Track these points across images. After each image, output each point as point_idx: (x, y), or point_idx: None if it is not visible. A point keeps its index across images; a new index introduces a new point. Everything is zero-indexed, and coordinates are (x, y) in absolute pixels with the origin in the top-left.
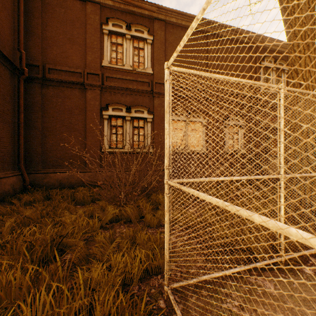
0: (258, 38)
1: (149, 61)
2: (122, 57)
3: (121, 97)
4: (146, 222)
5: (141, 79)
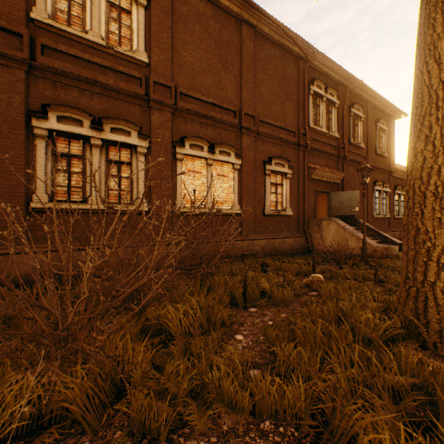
0: (308, 49)
1: (141, 39)
2: (82, 15)
3: (79, 95)
4: (137, 420)
5: (126, 69)
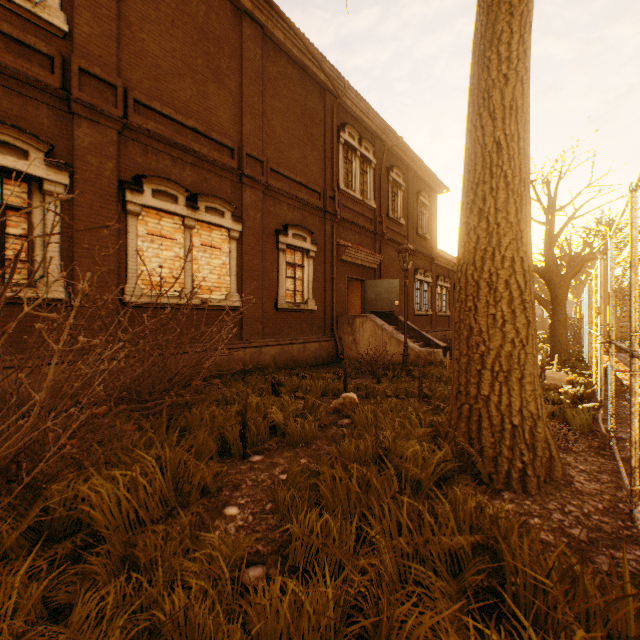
0: (338, 81)
1: None
2: None
3: None
4: None
5: (18, 32)
